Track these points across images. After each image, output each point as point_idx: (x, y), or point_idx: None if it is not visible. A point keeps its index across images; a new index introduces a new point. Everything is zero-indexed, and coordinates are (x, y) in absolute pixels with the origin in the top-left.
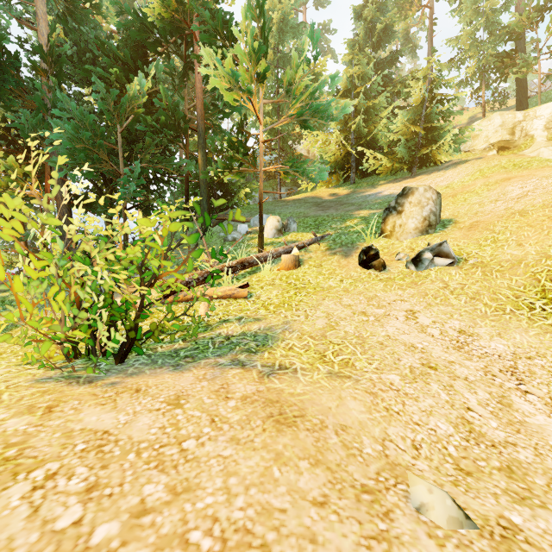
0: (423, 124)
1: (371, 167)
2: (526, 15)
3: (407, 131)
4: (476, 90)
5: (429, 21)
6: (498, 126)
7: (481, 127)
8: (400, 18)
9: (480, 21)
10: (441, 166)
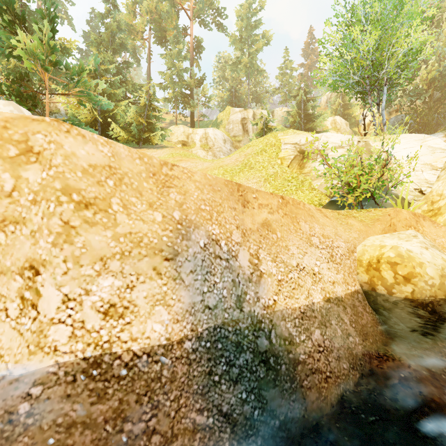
0: (146, 119)
1: (114, 135)
2: (193, 81)
3: (137, 120)
4: (173, 108)
5: (148, 51)
6: (182, 132)
7: (175, 130)
8: (130, 37)
9: (175, 71)
10: (155, 146)
